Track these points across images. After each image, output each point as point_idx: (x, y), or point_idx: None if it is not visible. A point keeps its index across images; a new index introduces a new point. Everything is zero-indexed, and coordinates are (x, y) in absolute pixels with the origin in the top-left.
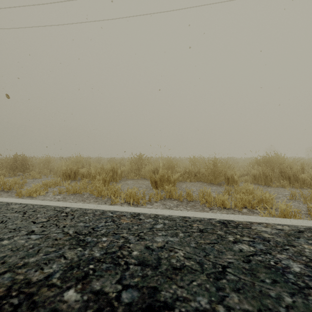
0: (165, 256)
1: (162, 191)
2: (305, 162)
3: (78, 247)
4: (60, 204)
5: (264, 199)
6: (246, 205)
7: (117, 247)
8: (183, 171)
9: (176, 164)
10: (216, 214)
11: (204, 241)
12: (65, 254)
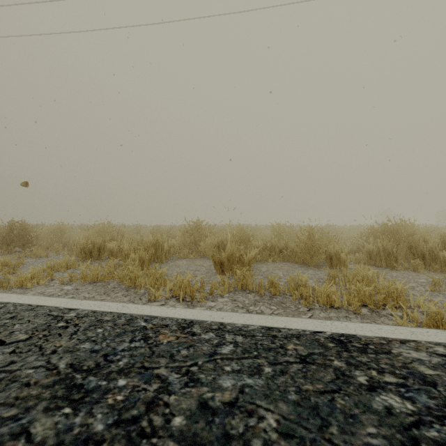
0: (240, 429)
1: (230, 278)
2: (441, 232)
3: (65, 406)
4: (61, 304)
5: (394, 292)
6: (365, 302)
7: (143, 406)
8: (262, 246)
9: (252, 235)
10: (324, 323)
11: (312, 385)
12: (31, 427)
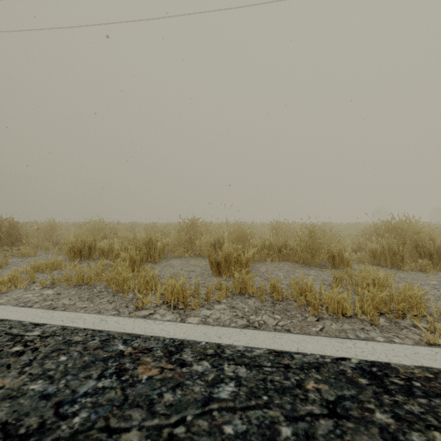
0: None
1: (227, 280)
2: None
3: None
4: (28, 317)
5: (414, 298)
6: (380, 310)
7: None
8: (260, 244)
9: (250, 233)
10: (344, 343)
11: None
12: None
